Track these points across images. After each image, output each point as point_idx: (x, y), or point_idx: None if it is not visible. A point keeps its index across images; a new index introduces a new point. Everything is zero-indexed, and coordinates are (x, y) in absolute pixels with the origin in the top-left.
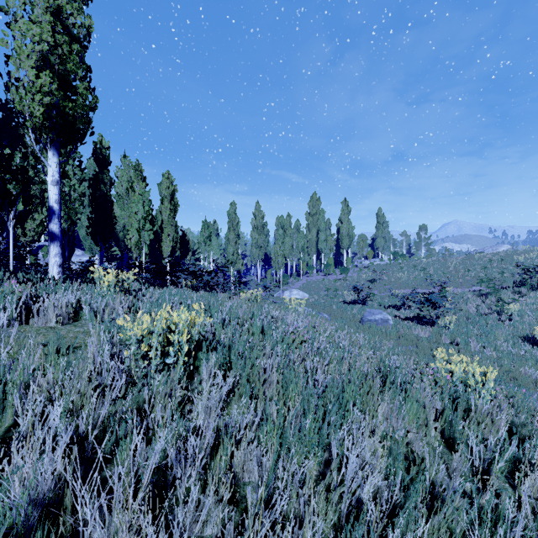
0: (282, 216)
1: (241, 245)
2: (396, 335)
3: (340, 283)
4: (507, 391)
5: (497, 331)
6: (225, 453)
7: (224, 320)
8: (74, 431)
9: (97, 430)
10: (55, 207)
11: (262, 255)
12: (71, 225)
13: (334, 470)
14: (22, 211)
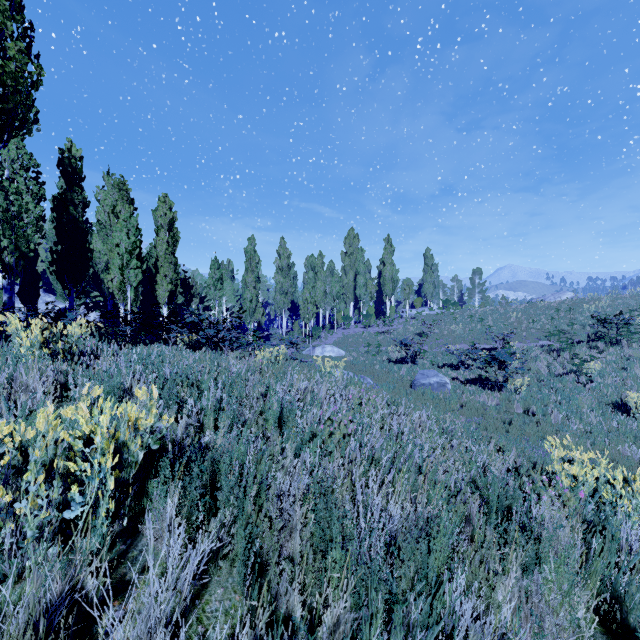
0: (312, 255)
1: (263, 291)
2: (457, 404)
3: (383, 337)
4: None
5: (580, 397)
6: None
7: (220, 400)
8: None
9: None
10: None
11: (288, 302)
12: (19, 259)
13: None
14: None
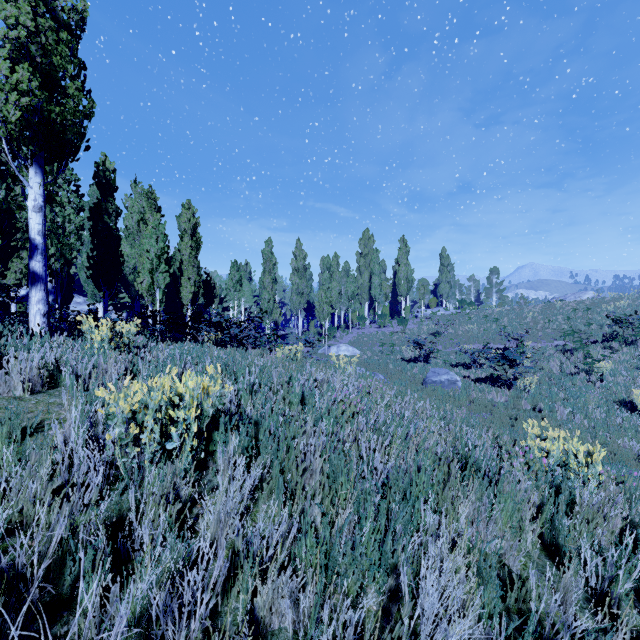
0: (327, 256)
1: (279, 292)
2: (466, 400)
3: (398, 337)
4: (614, 474)
5: (587, 395)
6: (245, 586)
7: (252, 385)
8: (7, 567)
9: (48, 562)
10: (38, 240)
11: (304, 303)
12: (64, 265)
13: (406, 618)
14: (5, 248)
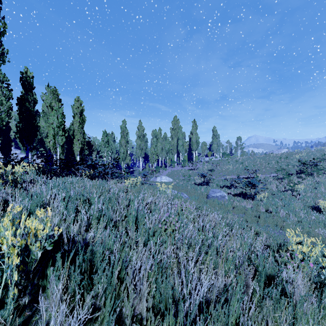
0: (155, 130)
1: (130, 148)
2: (231, 207)
3: (192, 172)
4: None
5: (294, 203)
6: None
7: (101, 209)
8: None
9: None
10: None
11: (143, 154)
12: None
13: None
14: None
